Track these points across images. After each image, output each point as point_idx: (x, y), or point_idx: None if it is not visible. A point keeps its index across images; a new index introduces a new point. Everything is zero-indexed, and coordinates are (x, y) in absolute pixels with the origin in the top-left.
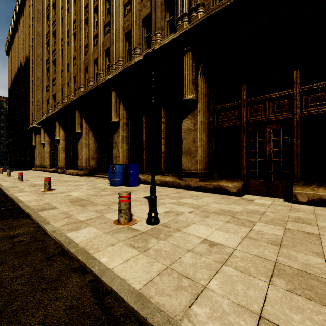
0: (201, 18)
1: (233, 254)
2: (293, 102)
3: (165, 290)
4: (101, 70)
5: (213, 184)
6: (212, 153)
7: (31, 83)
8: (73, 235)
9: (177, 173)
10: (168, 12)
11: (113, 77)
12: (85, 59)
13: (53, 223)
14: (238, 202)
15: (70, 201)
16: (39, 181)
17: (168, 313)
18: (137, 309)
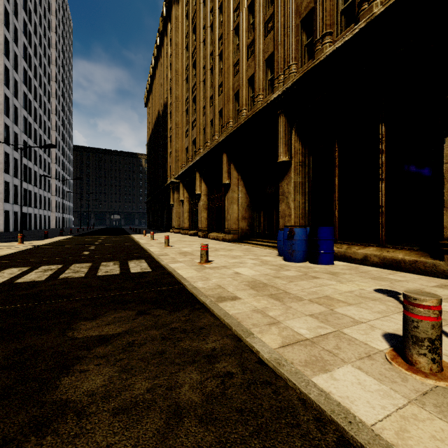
0: None
1: None
2: None
3: None
4: (259, 90)
5: None
6: None
7: (169, 132)
8: (331, 388)
9: (417, 244)
10: None
11: (283, 92)
12: (234, 83)
13: (260, 335)
14: None
15: (248, 285)
16: (186, 247)
17: None
18: None
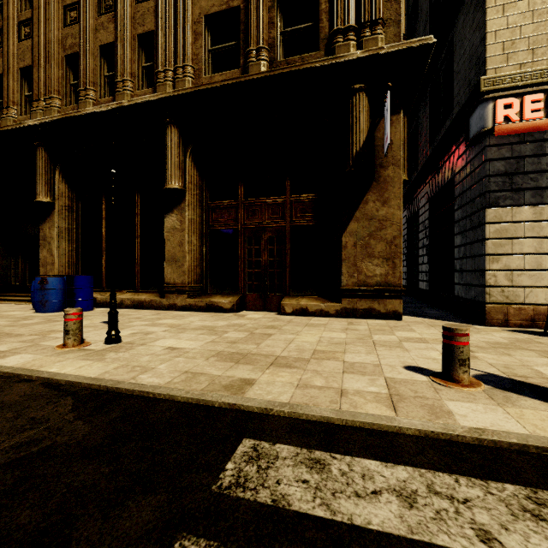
0: (189, 89)
1: (189, 352)
2: (286, 210)
3: (119, 373)
4: (10, 102)
5: (205, 301)
6: (205, 261)
7: None
8: None
9: (158, 288)
10: (144, 54)
11: (42, 124)
12: None
13: None
14: (227, 319)
15: None
16: None
17: (119, 380)
18: (93, 383)
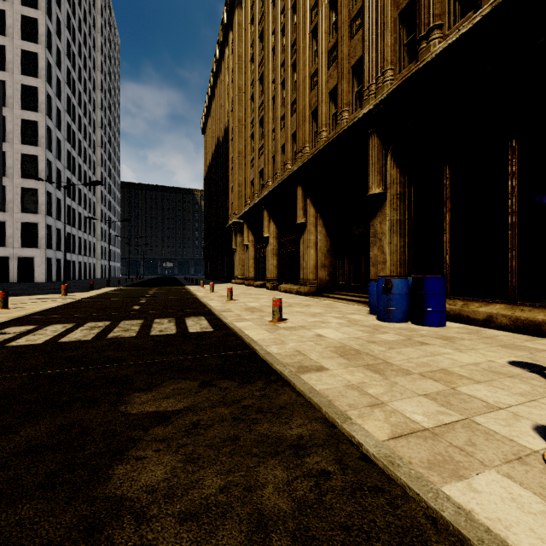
0: None
1: None
2: None
3: None
4: (343, 105)
5: None
6: None
7: (230, 163)
8: (472, 504)
9: None
10: None
11: (376, 106)
12: (312, 98)
13: (360, 421)
14: None
15: (335, 352)
16: (252, 301)
17: None
18: None
